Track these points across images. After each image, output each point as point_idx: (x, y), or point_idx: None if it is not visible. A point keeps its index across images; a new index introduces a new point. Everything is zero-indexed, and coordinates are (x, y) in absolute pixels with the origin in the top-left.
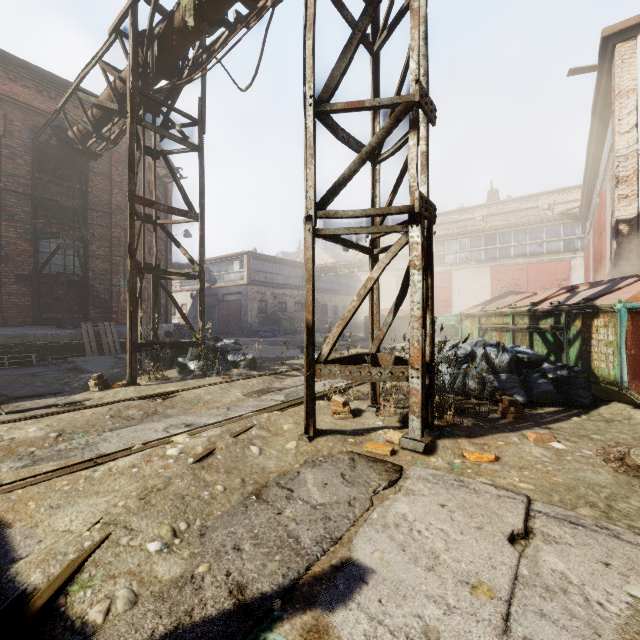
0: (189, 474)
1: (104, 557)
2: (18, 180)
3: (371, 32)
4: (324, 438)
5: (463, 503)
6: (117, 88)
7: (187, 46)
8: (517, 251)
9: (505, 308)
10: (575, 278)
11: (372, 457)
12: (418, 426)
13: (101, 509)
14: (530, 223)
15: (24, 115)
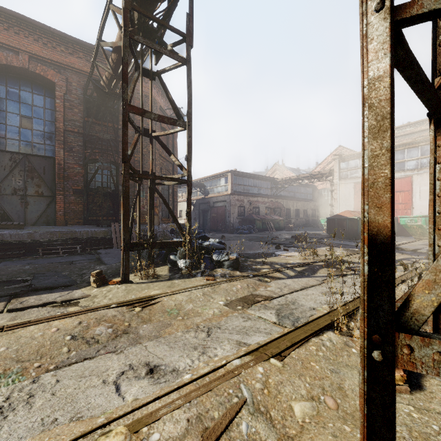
0: None
1: None
2: (75, 123)
3: None
4: None
5: None
6: None
7: None
8: None
9: None
10: None
11: None
12: None
13: None
14: None
15: (78, 78)
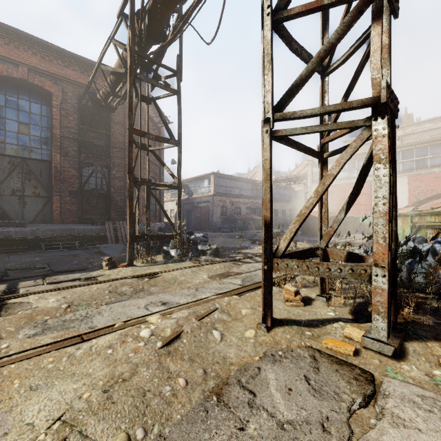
0: (155, 362)
1: None
2: (70, 130)
3: None
4: (281, 329)
5: None
6: (124, 57)
7: (168, 14)
8: (433, 162)
9: (440, 208)
10: None
11: (334, 357)
12: (384, 327)
13: (67, 399)
14: None
15: (73, 88)
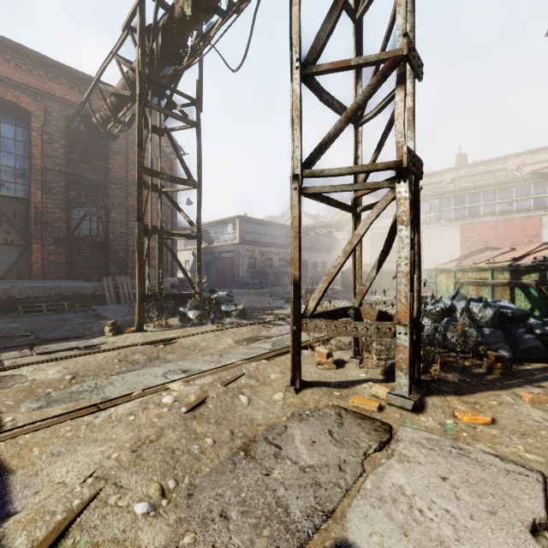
0: (181, 425)
1: (90, 519)
2: (55, 160)
3: (353, 0)
4: (310, 390)
5: (467, 477)
6: (129, 77)
7: (186, 34)
8: (486, 210)
9: (482, 263)
10: (546, 234)
11: (359, 413)
12: (406, 383)
13: (96, 460)
14: (500, 183)
15: (60, 107)
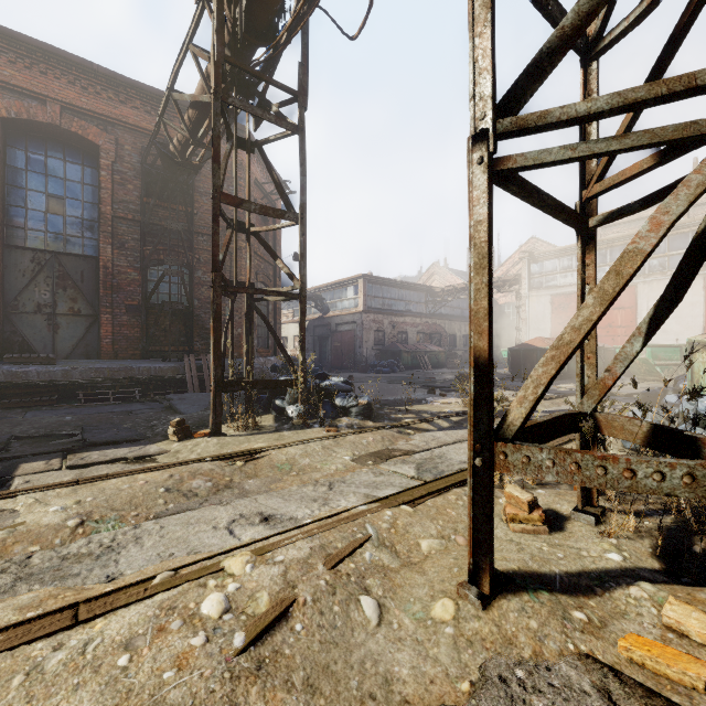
0: (220, 700)
1: None
2: (128, 206)
3: None
4: (514, 602)
5: None
6: (209, 75)
7: None
8: None
9: None
10: None
11: (662, 698)
12: None
13: None
14: None
15: (134, 138)
